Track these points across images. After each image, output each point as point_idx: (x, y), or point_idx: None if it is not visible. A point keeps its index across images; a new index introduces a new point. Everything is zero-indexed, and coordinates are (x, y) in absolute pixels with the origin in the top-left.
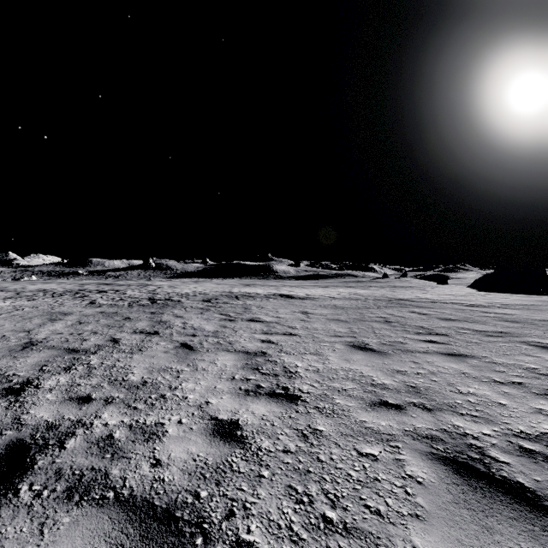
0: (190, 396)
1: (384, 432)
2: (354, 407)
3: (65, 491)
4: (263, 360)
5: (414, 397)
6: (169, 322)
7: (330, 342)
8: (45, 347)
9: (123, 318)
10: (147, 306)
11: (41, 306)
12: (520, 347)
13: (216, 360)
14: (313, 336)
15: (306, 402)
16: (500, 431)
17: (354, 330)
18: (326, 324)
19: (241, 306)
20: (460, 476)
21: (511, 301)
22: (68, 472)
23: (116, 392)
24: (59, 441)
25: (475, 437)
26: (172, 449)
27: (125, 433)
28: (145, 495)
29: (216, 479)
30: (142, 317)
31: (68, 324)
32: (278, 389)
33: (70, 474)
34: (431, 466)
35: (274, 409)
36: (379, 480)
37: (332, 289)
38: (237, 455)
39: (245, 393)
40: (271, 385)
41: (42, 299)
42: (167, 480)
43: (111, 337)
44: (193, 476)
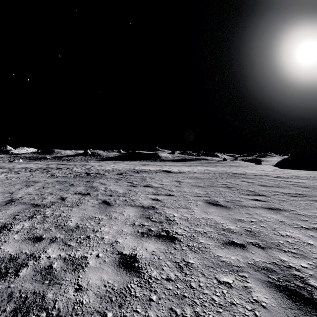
0: (105, 237)
1: (234, 265)
2: (213, 245)
3: (12, 312)
4: (153, 211)
5: (251, 238)
6: (97, 187)
7: (194, 200)
8: (20, 203)
9: (69, 185)
10: (84, 177)
11: (22, 177)
12: (313, 203)
13: (123, 211)
14: (184, 196)
15: (180, 241)
16: (313, 264)
17: (208, 193)
18: (191, 188)
19: (140, 177)
20: (292, 301)
21: (301, 175)
22: (17, 295)
23: (59, 234)
24: (15, 270)
25: (297, 269)
26: (90, 277)
27: (60, 264)
28: (68, 315)
29: (119, 302)
30: (81, 184)
31: (36, 188)
32: (162, 232)
33: (18, 297)
34: (270, 292)
35: (160, 247)
36: (235, 304)
37: (194, 167)
38: (134, 282)
39: (141, 235)
40: (158, 229)
41: (23, 173)
42: (84, 303)
43: (61, 197)
44: (103, 299)
